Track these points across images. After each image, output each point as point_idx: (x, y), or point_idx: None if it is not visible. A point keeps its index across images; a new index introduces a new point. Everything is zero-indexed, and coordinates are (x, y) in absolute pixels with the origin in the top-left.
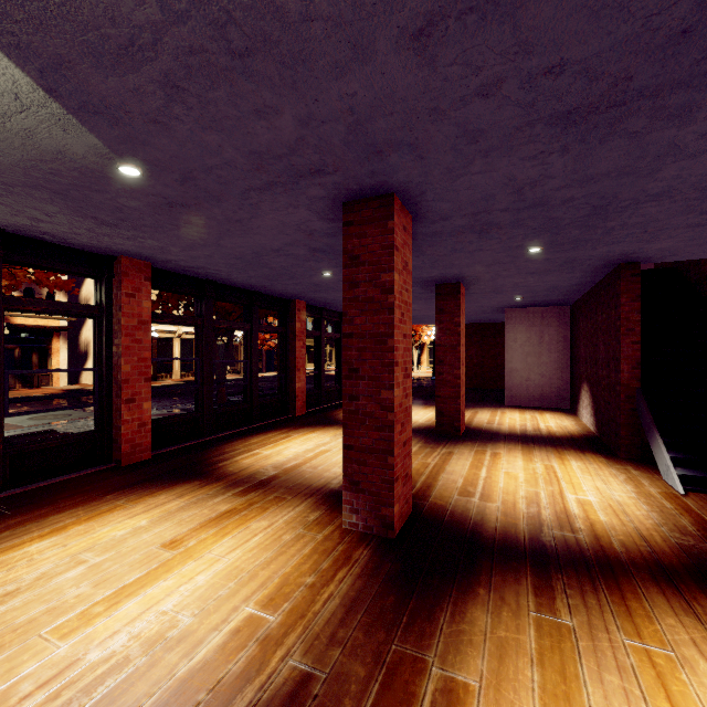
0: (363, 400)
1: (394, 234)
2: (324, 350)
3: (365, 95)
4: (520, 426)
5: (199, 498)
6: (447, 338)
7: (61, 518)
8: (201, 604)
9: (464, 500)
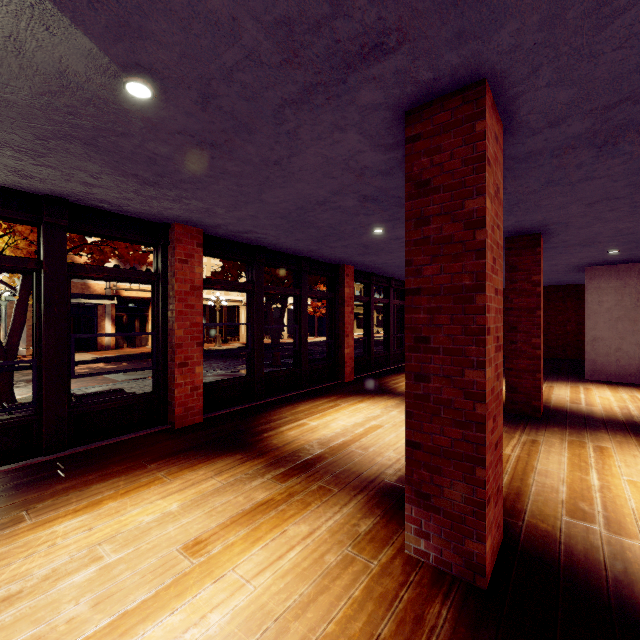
0: (436, 382)
1: (486, 140)
2: (372, 316)
3: None
4: (621, 409)
5: (237, 479)
6: (522, 300)
7: (102, 488)
8: None
9: (581, 527)
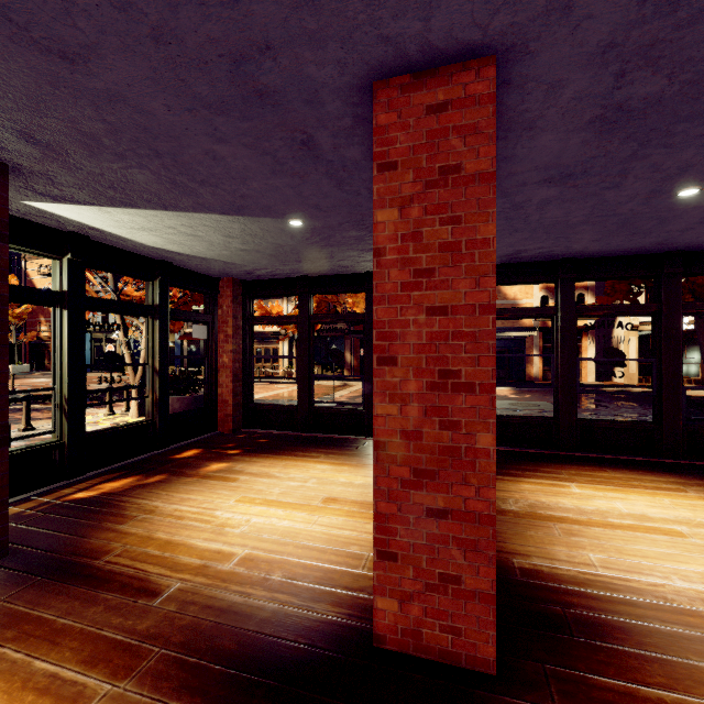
0: None
1: (378, 148)
2: None
3: (165, 99)
4: None
5: None
6: None
7: (355, 460)
8: (253, 531)
9: None
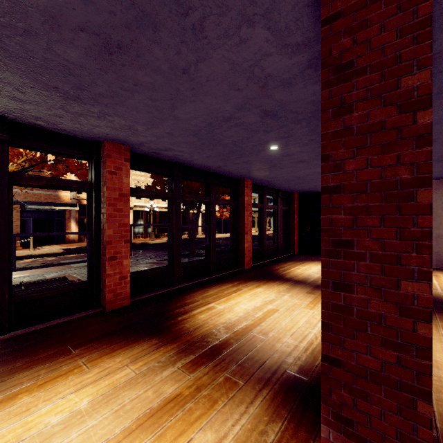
0: (361, 292)
1: (430, 1)
2: (265, 218)
3: None
4: None
5: (149, 367)
6: None
7: (22, 378)
8: None
9: None
